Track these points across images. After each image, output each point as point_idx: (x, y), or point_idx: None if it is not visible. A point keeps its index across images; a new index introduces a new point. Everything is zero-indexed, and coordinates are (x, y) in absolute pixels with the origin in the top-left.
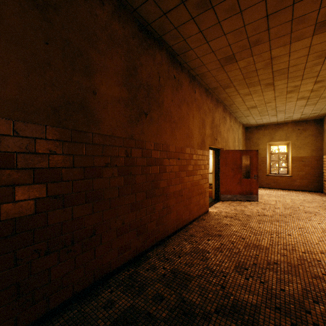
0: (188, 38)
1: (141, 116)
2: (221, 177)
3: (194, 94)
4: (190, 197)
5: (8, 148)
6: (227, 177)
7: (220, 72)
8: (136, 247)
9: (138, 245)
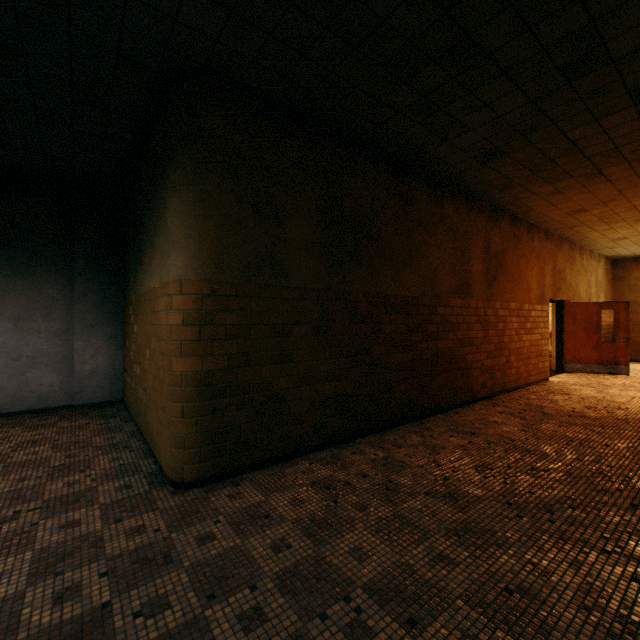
0: (533, 206)
1: (491, 281)
2: (566, 340)
3: (532, 243)
4: (528, 357)
5: (446, 313)
6: (576, 339)
7: (567, 218)
8: (489, 388)
9: (490, 387)
